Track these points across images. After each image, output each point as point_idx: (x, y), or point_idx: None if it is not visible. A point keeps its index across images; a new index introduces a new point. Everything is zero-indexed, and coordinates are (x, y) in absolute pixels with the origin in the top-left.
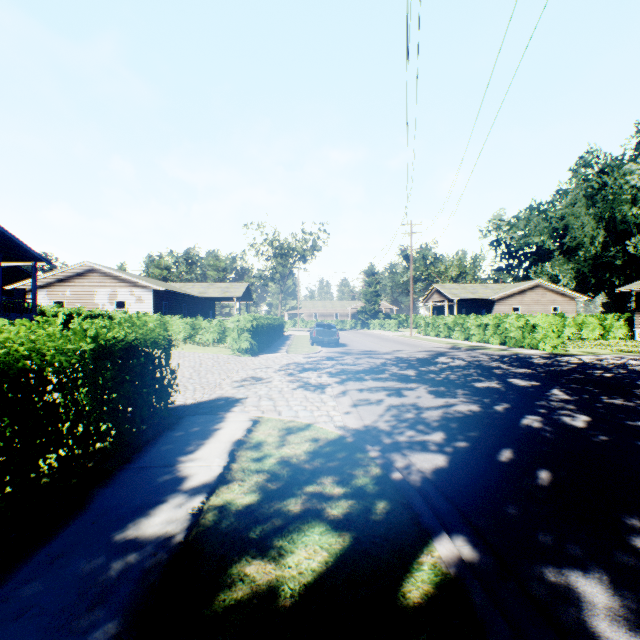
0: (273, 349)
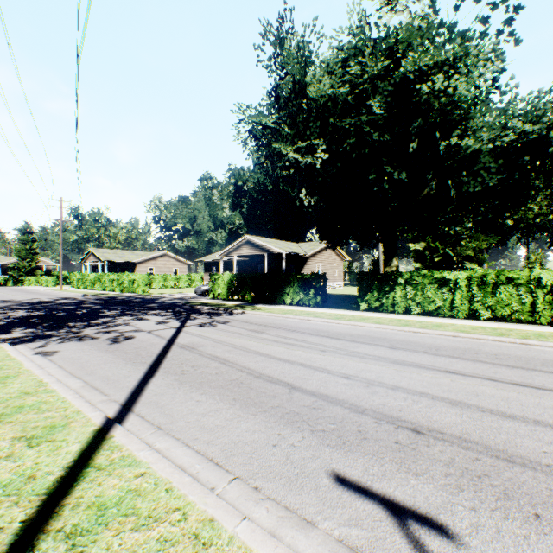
0: None
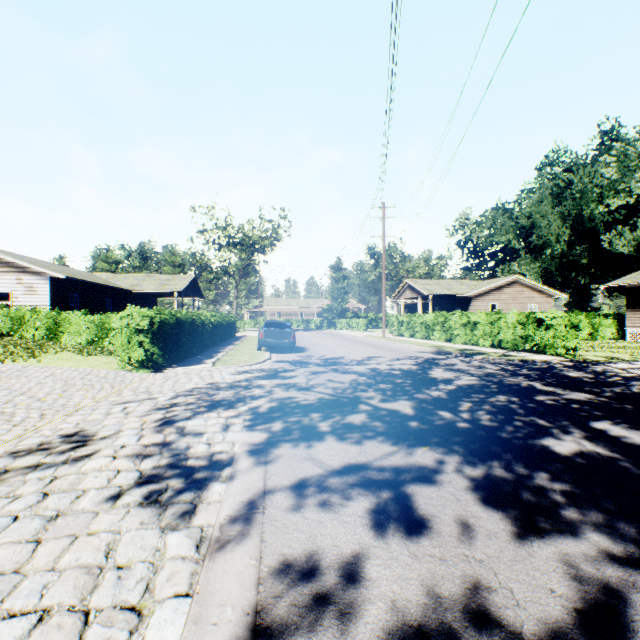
0: (199, 357)
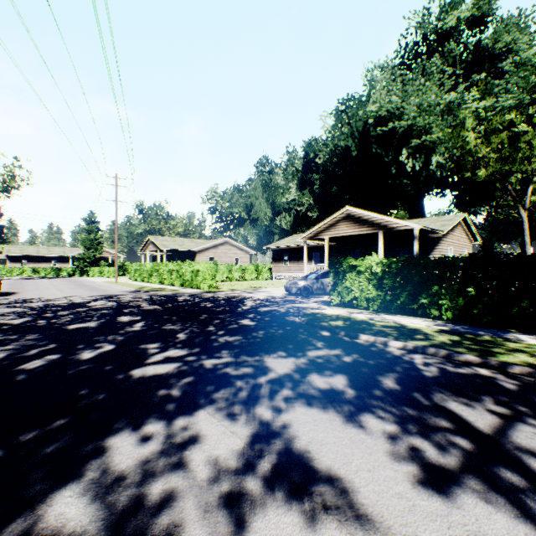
0: None
